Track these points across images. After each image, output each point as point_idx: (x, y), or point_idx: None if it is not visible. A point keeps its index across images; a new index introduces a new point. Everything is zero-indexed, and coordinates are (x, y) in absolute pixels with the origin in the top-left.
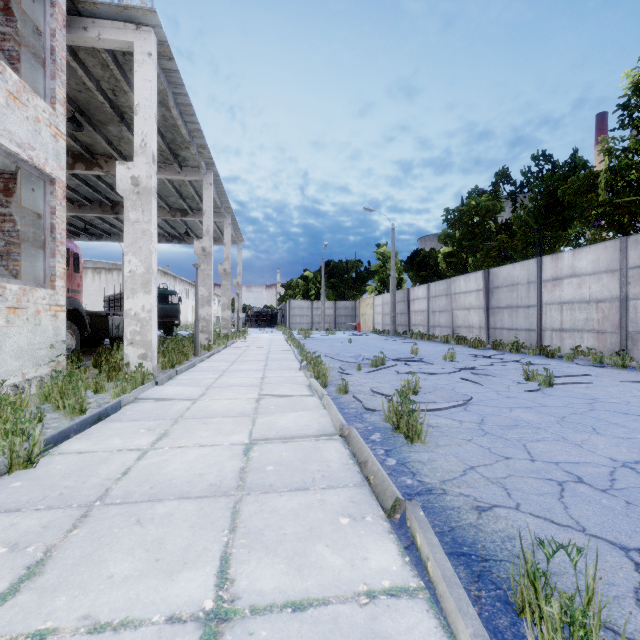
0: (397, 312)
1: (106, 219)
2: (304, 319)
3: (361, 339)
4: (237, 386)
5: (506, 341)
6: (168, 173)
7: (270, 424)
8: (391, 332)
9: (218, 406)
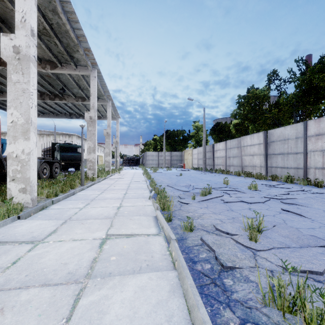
0: (206, 157)
1: (40, 104)
2: (154, 162)
3: (187, 173)
4: (93, 218)
5: (279, 175)
6: (68, 70)
7: (93, 319)
8: (203, 169)
9: (53, 256)
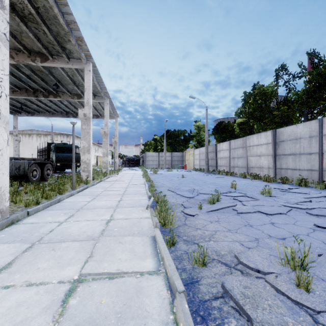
0: (209, 158)
1: (34, 102)
2: (154, 162)
3: (188, 174)
4: (70, 240)
5: (290, 177)
6: (60, 62)
7: None
8: (205, 170)
9: None
